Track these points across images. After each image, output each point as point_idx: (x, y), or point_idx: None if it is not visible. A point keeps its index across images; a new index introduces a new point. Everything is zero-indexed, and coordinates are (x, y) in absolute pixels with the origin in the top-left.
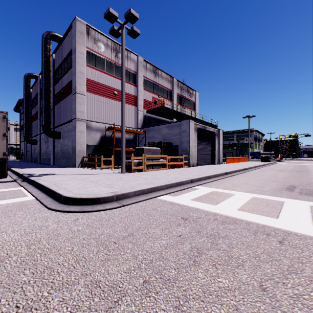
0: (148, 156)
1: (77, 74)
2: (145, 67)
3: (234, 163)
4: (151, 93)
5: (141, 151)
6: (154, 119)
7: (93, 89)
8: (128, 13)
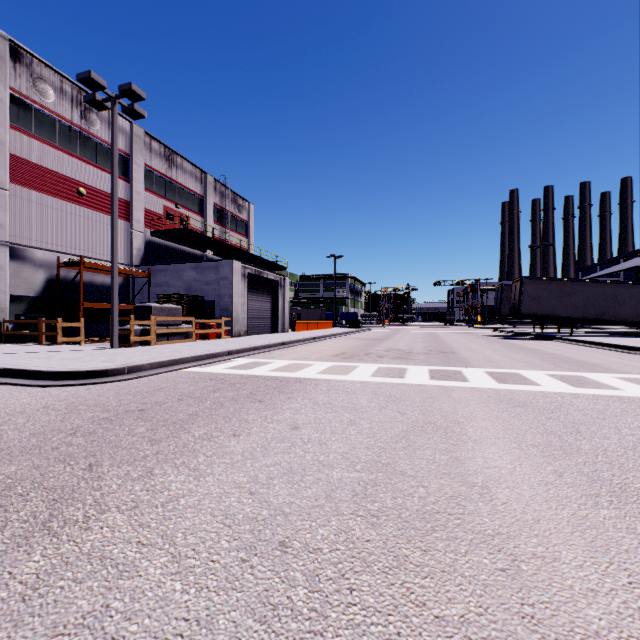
0: (161, 319)
1: None
2: (148, 147)
3: (311, 330)
4: (162, 199)
5: (148, 312)
6: (168, 249)
7: (28, 179)
8: (127, 89)
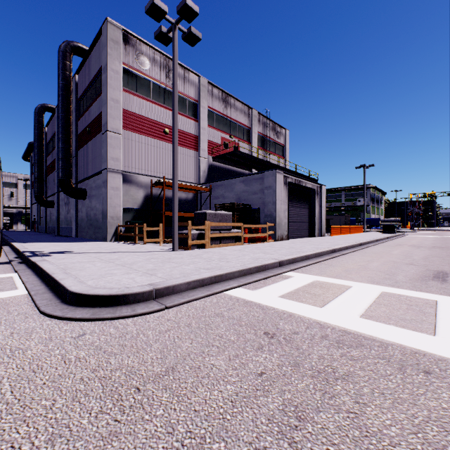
0: (214, 224)
1: (108, 102)
2: (210, 93)
3: (343, 234)
4: (220, 132)
5: (203, 218)
6: (224, 170)
7: (133, 126)
8: (183, 6)
